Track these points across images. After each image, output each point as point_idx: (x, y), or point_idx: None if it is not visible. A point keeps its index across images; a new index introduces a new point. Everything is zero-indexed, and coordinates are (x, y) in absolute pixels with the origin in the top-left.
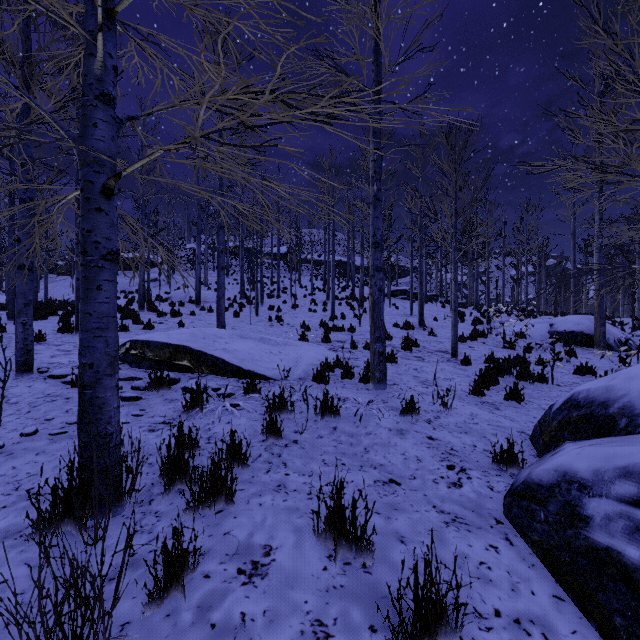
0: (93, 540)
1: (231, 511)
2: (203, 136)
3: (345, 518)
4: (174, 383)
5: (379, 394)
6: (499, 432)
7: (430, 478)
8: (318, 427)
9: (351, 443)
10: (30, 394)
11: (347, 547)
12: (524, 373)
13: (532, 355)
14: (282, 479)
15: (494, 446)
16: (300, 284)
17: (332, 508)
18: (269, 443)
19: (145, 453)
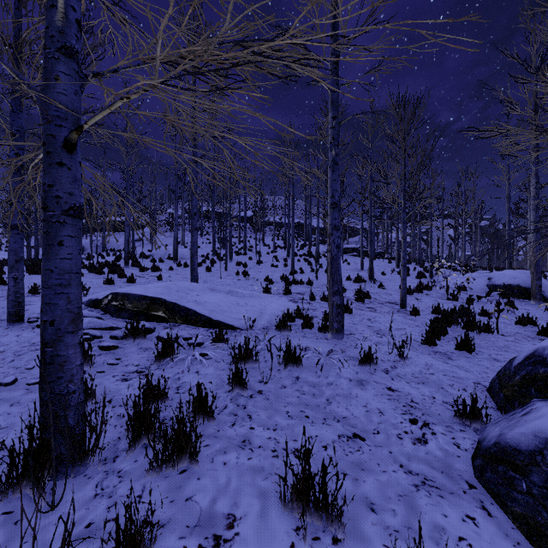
0: (22, 539)
1: (195, 471)
2: (163, 83)
3: (313, 487)
4: (149, 332)
5: (337, 343)
6: (455, 383)
7: (394, 433)
8: (281, 377)
9: (313, 394)
10: (17, 343)
11: (315, 519)
12: (471, 324)
13: (474, 306)
14: (247, 434)
15: (456, 400)
16: (264, 243)
17: (299, 475)
18: (235, 394)
19: (115, 404)
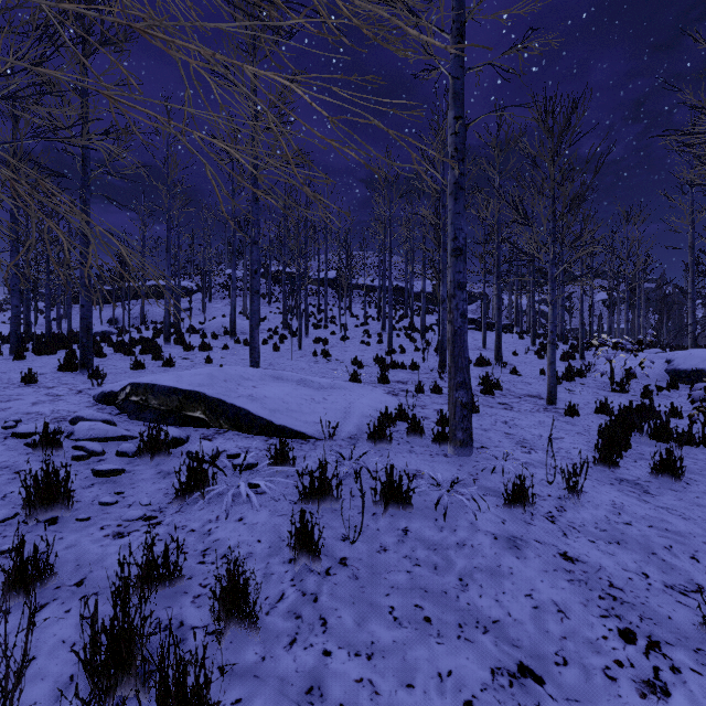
0: None
1: None
2: None
3: None
4: (179, 444)
5: (463, 464)
6: (674, 543)
7: (596, 664)
8: (379, 528)
9: (435, 565)
10: None
11: None
12: (663, 431)
13: (654, 402)
14: (317, 668)
15: None
16: (351, 313)
17: None
18: (299, 567)
19: (88, 589)
